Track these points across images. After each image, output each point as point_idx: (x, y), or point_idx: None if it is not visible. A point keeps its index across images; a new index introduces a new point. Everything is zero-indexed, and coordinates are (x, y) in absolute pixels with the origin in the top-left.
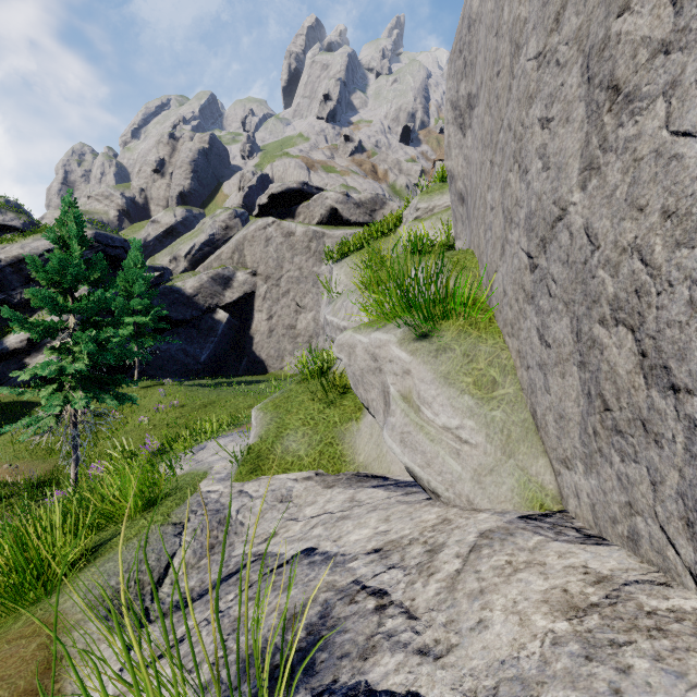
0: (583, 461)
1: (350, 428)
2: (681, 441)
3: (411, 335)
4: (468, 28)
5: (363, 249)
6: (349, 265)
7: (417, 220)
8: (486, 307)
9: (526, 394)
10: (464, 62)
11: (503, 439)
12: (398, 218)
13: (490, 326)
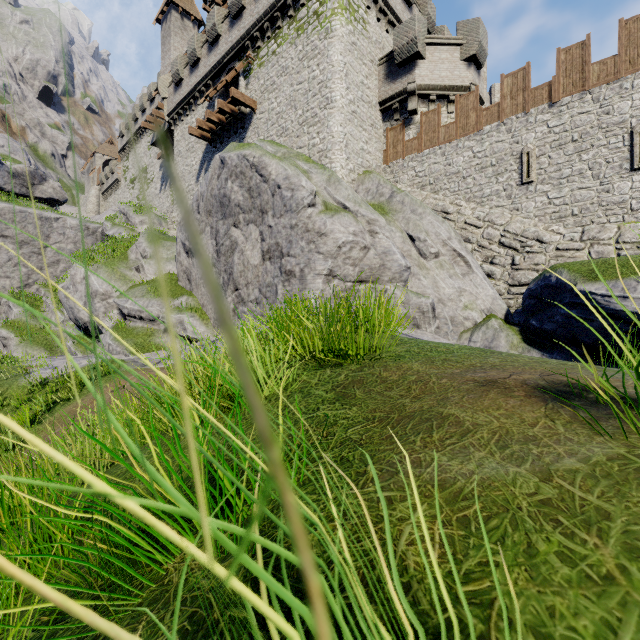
0: (220, 329)
1: (163, 340)
2: None
3: (189, 316)
4: None
5: (111, 264)
6: (105, 273)
7: (148, 258)
8: (203, 310)
9: (213, 324)
10: (188, 237)
11: (210, 330)
12: (127, 248)
13: (205, 314)
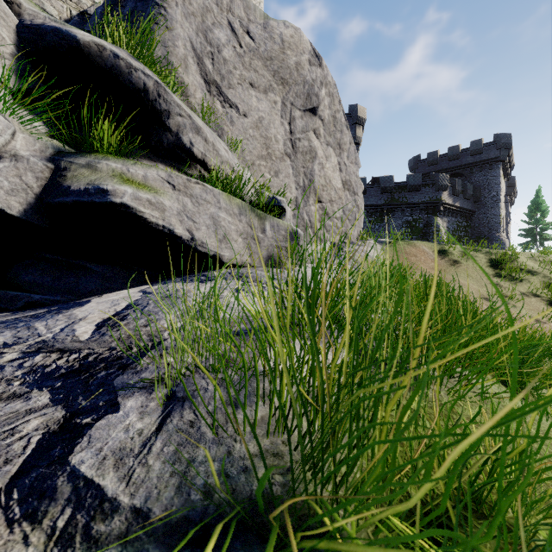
0: None
1: None
2: (311, 234)
3: None
4: (218, 50)
5: None
6: None
7: None
8: None
9: None
10: (212, 56)
11: None
12: None
13: None
